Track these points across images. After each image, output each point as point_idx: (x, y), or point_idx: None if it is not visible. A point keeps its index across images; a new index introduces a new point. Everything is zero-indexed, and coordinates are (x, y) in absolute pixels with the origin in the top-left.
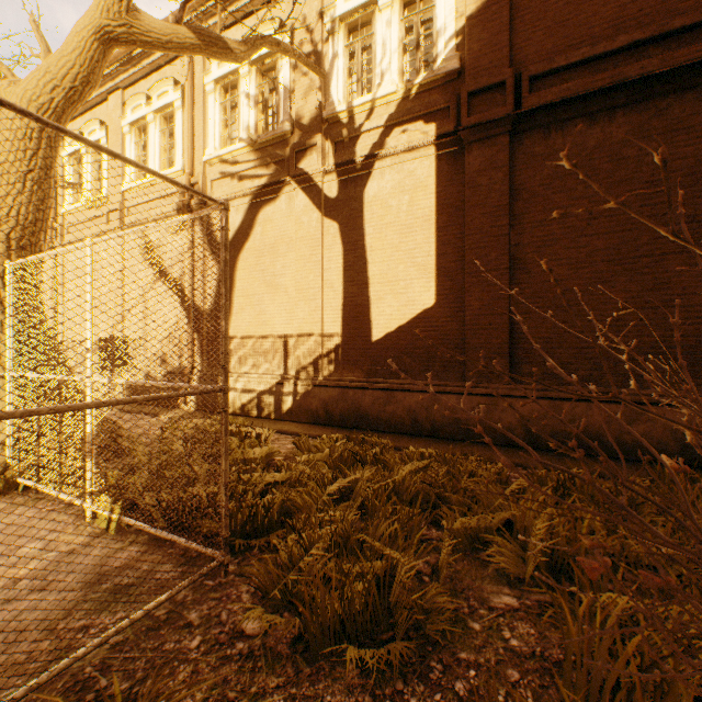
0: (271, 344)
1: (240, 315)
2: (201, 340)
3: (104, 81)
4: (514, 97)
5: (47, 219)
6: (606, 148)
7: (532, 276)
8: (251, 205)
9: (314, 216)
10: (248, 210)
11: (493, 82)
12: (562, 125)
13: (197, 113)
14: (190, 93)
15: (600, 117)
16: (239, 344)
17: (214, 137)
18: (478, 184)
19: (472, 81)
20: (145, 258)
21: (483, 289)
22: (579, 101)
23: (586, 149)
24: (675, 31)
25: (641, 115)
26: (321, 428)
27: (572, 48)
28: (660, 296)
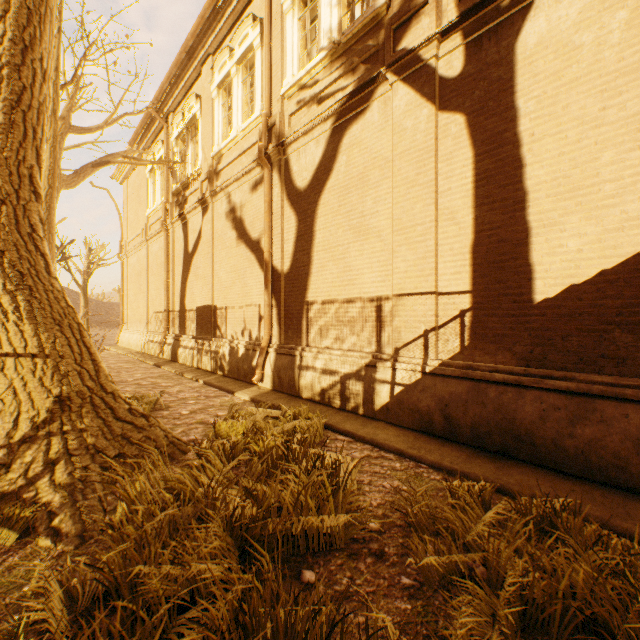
0: (358, 311)
1: (320, 274)
2: (278, 307)
3: (197, 52)
4: None
5: (35, 128)
6: None
7: None
8: (333, 130)
9: (422, 114)
10: (329, 137)
11: None
12: None
13: (275, 42)
14: (267, 21)
15: None
16: (319, 311)
17: (292, 63)
18: None
19: None
20: (229, 222)
21: None
22: None
23: None
24: None
25: None
26: (438, 445)
27: None
28: None
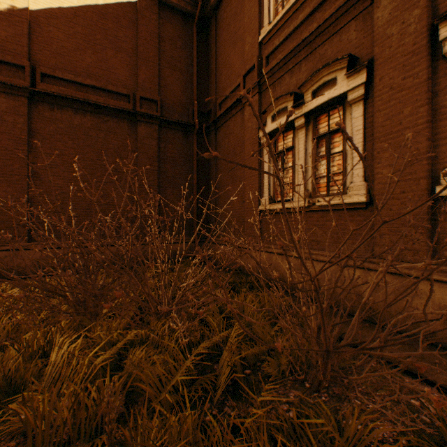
0: None
1: None
2: None
3: None
4: (33, 78)
5: None
6: (83, 128)
7: (44, 182)
8: None
9: None
10: None
11: (16, 63)
12: (61, 107)
13: None
14: None
15: (81, 112)
16: None
17: None
18: (6, 120)
19: (1, 53)
20: None
21: (10, 185)
22: (70, 100)
23: (74, 125)
24: (110, 91)
25: (98, 119)
26: None
27: (67, 71)
28: (106, 200)
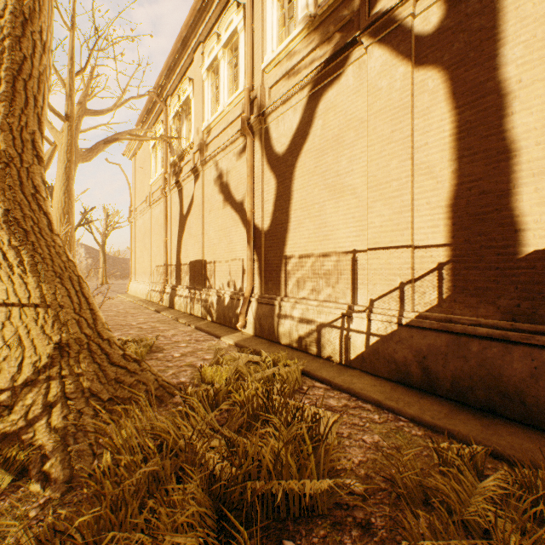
0: (333, 264)
1: (298, 230)
2: (259, 261)
3: (190, 41)
4: None
5: (36, 96)
6: None
7: None
8: (310, 98)
9: (397, 73)
10: (306, 104)
11: None
12: None
13: (256, 24)
14: (249, 5)
15: None
16: (296, 265)
17: (271, 40)
18: None
19: None
20: (217, 187)
21: None
22: None
23: None
24: None
25: None
26: (416, 397)
27: None
28: None
